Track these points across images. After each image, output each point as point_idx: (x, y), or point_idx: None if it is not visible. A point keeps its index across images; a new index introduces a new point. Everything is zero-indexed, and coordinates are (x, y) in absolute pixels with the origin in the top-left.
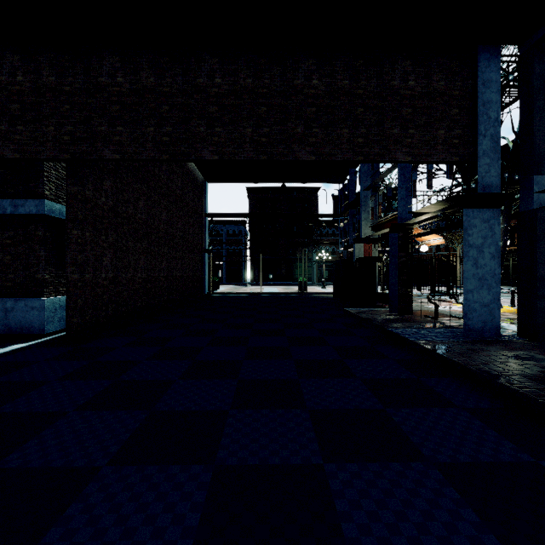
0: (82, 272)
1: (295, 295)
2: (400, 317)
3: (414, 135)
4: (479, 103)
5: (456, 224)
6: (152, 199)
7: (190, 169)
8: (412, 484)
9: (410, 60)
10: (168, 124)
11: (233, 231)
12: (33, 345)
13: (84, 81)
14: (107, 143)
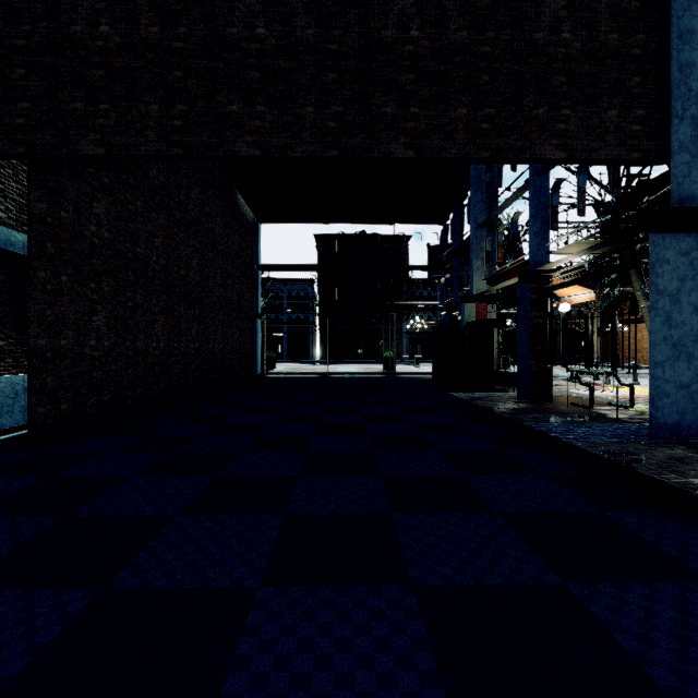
0: (53, 337)
1: (379, 375)
2: (535, 405)
3: (570, 118)
4: (674, 67)
5: (629, 263)
6: (175, 237)
7: (235, 202)
8: None
9: (564, 0)
10: (181, 100)
11: (297, 292)
12: None
13: (48, 31)
14: (85, 129)
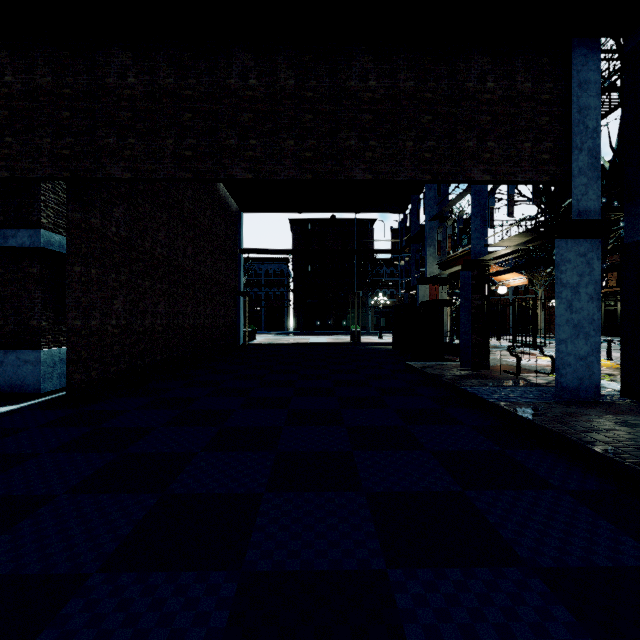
0: (86, 318)
1: (346, 346)
2: (475, 372)
3: (494, 149)
4: (574, 109)
5: (545, 259)
6: (174, 231)
7: (221, 196)
8: (508, 600)
9: (489, 57)
10: (191, 135)
11: (274, 270)
12: (25, 407)
13: (88, 82)
14: (116, 159)
